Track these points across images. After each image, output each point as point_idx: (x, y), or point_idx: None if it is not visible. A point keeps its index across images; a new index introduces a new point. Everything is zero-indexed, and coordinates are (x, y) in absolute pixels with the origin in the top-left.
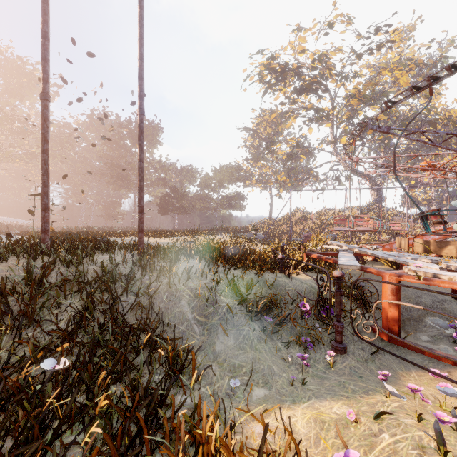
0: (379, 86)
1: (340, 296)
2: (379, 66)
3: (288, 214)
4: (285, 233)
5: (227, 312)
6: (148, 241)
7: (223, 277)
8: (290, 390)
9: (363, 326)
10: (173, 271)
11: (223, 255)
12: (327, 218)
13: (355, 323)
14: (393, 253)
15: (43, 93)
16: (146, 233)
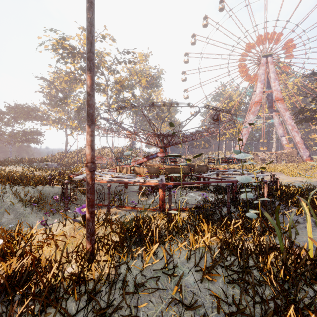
0: (133, 80)
1: (67, 190)
2: (131, 71)
3: (79, 149)
4: (76, 162)
5: (10, 205)
6: None
7: (9, 190)
8: (40, 226)
9: (73, 199)
10: None
11: (10, 179)
12: (104, 153)
13: (80, 201)
14: (107, 172)
15: None
16: None
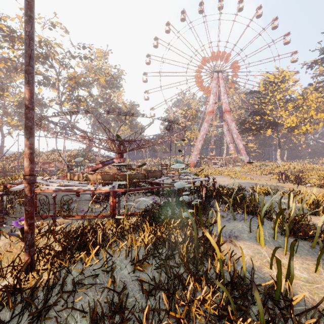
0: (90, 77)
1: (2, 202)
2: (88, 67)
3: (20, 152)
4: (16, 167)
5: None
6: None
7: None
8: None
9: (10, 212)
10: None
11: None
12: (54, 156)
13: (20, 214)
14: (55, 180)
15: None
16: None
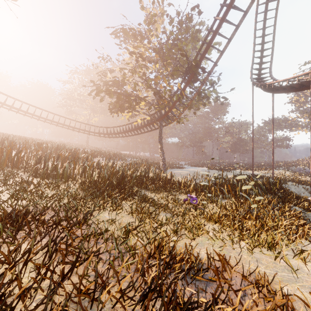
0: None
1: None
2: None
3: None
4: None
5: (303, 191)
6: (250, 172)
7: (300, 186)
8: None
9: None
10: (288, 184)
11: (298, 182)
12: None
13: None
14: None
15: (253, 148)
16: (243, 168)
